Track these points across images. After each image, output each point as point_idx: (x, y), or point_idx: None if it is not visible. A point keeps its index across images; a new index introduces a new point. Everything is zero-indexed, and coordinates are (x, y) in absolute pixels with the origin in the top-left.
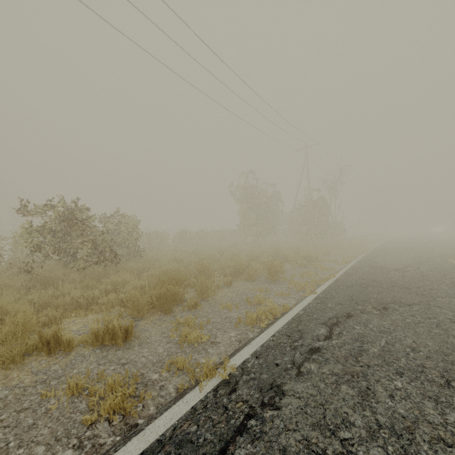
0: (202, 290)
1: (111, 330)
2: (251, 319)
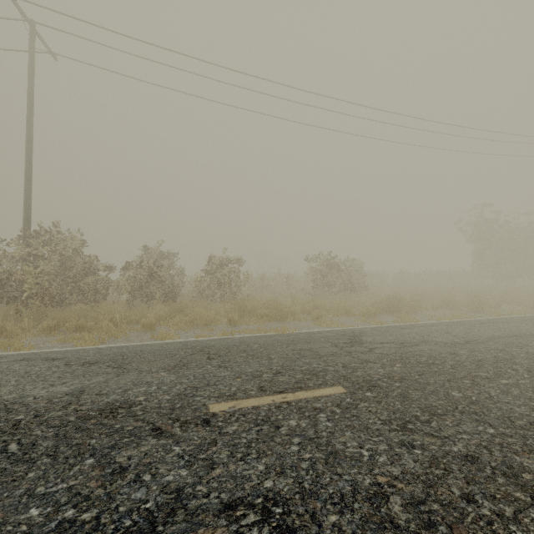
0: (413, 307)
1: (368, 312)
2: (438, 318)
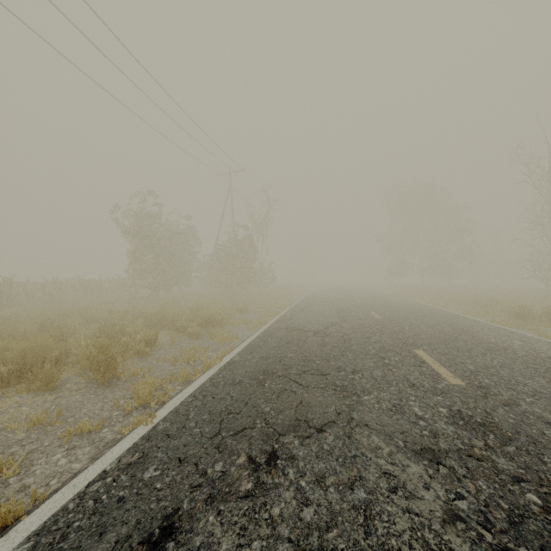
0: None
1: None
2: None
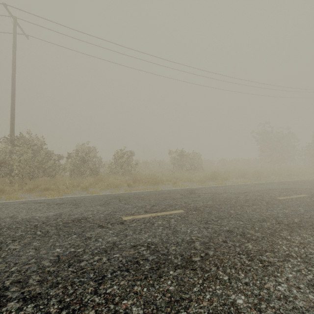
0: (225, 177)
1: (201, 180)
2: (236, 182)
